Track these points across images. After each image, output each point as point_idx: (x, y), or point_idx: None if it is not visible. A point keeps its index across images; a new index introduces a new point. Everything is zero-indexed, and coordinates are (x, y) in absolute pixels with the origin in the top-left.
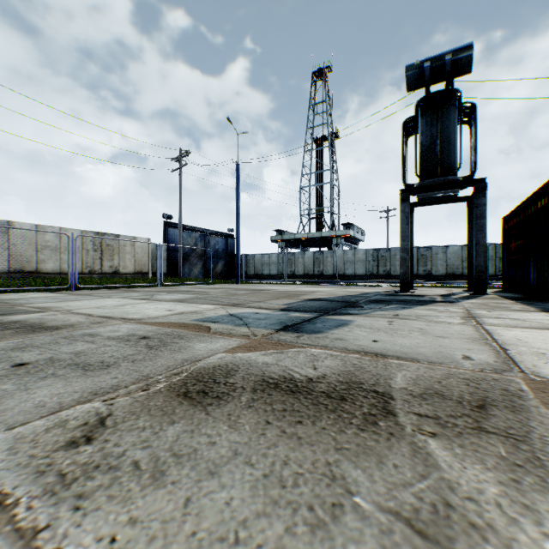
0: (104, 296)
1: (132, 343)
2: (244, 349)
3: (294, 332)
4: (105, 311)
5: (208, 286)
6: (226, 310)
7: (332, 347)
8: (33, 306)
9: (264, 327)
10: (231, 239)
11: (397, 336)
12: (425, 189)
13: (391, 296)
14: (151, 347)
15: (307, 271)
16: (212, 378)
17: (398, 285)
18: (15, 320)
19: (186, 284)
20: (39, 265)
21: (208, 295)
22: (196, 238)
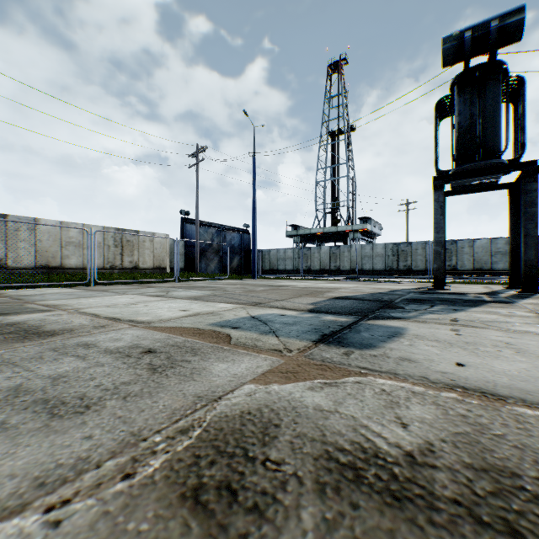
0: (119, 292)
1: (132, 361)
2: (279, 376)
3: (338, 345)
4: (115, 311)
5: (225, 281)
6: (246, 311)
7: (405, 376)
8: (44, 304)
9: (297, 336)
10: (246, 235)
11: (485, 356)
12: (462, 175)
13: (427, 294)
14: (154, 369)
15: (323, 266)
16: (240, 445)
17: (424, 281)
18: (14, 321)
19: (203, 279)
20: (63, 261)
21: (226, 292)
22: (212, 234)
